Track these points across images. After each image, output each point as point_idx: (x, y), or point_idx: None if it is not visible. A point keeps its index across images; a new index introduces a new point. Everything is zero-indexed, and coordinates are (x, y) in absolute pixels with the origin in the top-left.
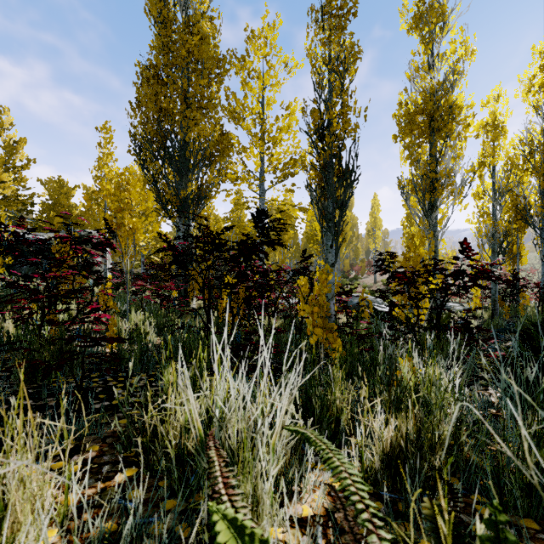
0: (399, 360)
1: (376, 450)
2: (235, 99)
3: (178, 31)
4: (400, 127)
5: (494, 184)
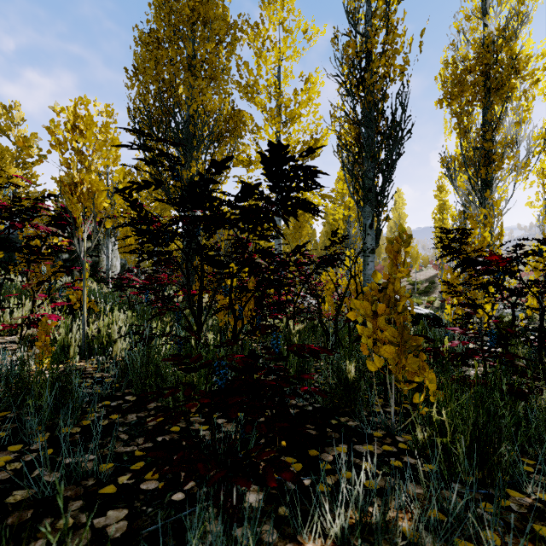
0: None
1: None
2: (248, 70)
3: None
4: (446, 90)
5: None
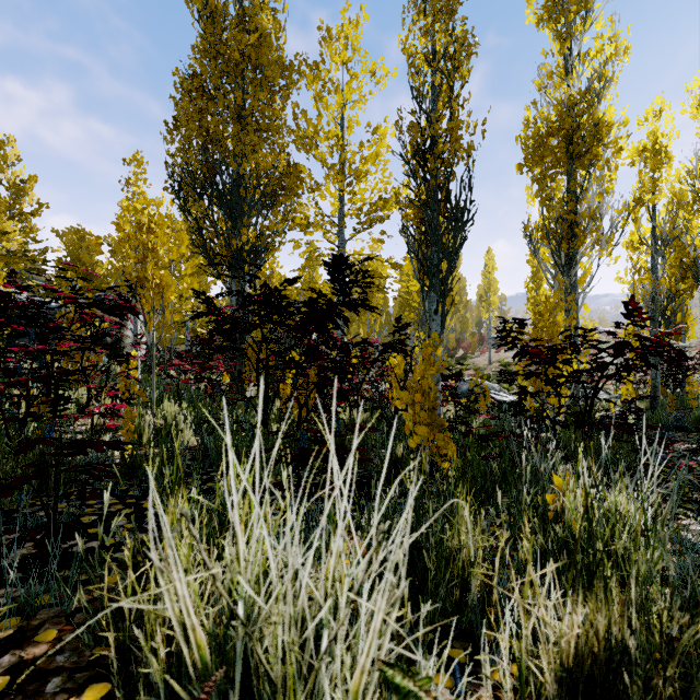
0: (554, 479)
1: (549, 661)
2: (306, 119)
3: (230, 28)
4: (527, 154)
5: (654, 230)
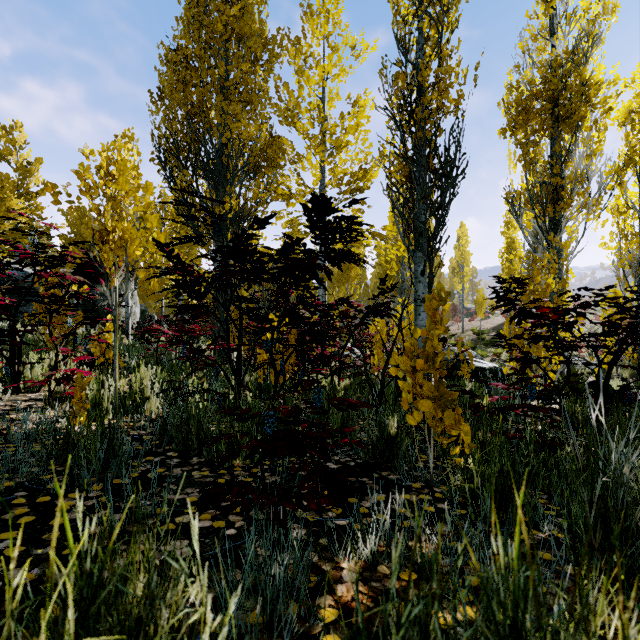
0: None
1: None
2: (288, 91)
3: (213, 0)
4: (510, 118)
5: None
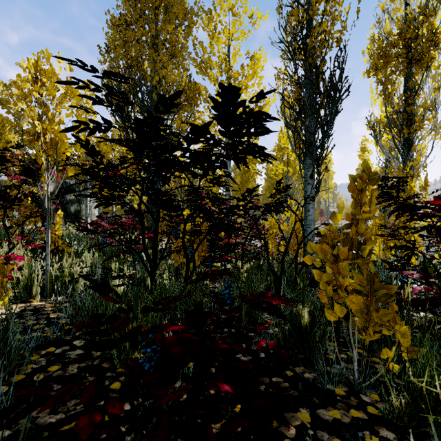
0: None
1: None
2: (202, 48)
3: None
4: (373, 62)
5: None
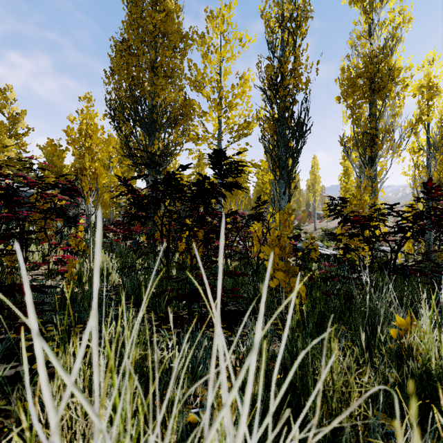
0: (396, 317)
1: None
2: (197, 69)
3: (147, 9)
4: (343, 90)
5: (428, 140)
